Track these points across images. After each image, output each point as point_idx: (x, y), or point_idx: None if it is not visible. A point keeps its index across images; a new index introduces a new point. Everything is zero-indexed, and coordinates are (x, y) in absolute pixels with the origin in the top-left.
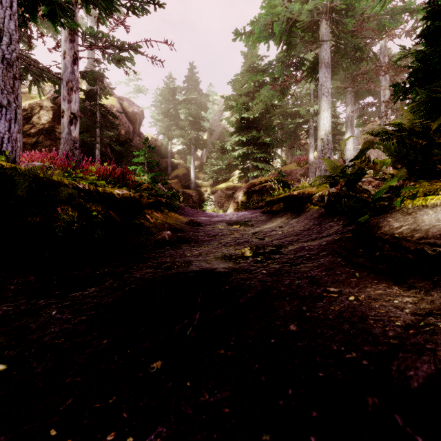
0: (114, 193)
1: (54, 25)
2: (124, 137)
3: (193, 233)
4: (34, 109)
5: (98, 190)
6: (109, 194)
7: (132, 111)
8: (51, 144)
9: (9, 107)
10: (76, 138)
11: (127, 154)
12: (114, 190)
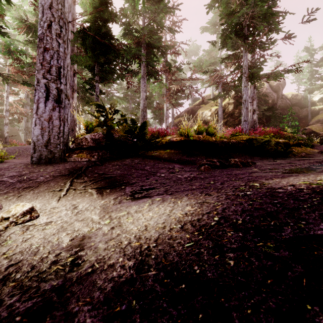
0: (280, 141)
1: (251, 83)
2: (271, 104)
3: (319, 156)
4: (225, 106)
5: (275, 141)
6: (278, 142)
7: (276, 84)
8: (232, 120)
9: (247, 120)
10: (255, 120)
11: (273, 115)
12: (279, 140)
